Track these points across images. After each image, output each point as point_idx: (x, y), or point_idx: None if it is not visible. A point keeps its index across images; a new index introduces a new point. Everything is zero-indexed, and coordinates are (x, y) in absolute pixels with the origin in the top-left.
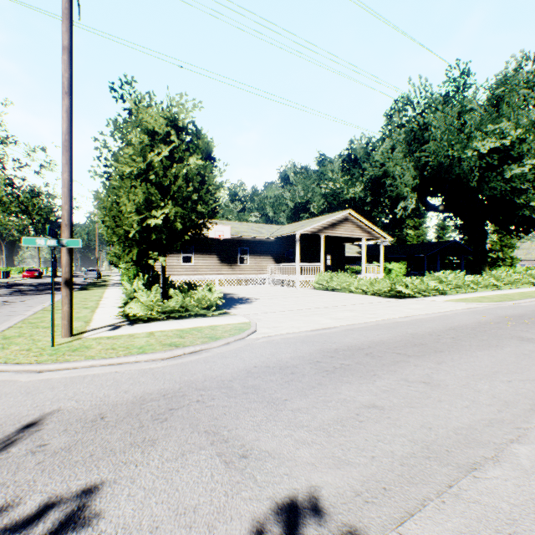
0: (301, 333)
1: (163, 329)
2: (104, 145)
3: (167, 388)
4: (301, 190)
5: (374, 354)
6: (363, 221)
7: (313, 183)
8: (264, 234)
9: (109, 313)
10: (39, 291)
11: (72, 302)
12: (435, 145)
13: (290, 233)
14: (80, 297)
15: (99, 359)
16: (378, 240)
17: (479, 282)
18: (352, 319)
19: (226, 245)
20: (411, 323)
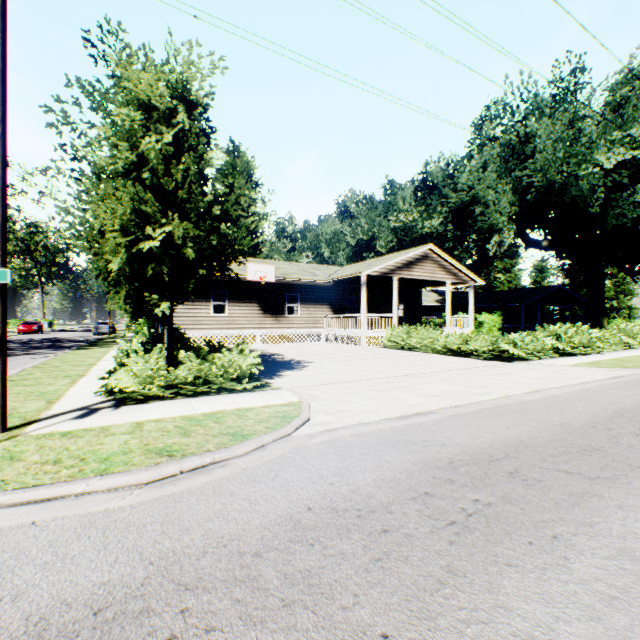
0: (382, 425)
1: (161, 417)
2: (64, 120)
3: (115, 581)
4: (364, 223)
5: (525, 473)
6: (447, 260)
7: (378, 215)
8: (319, 276)
9: (94, 385)
10: (25, 350)
11: (5, 374)
12: (544, 158)
13: (353, 275)
14: (71, 359)
15: (12, 492)
16: (465, 284)
17: (606, 338)
18: (454, 397)
19: (269, 290)
20: (548, 405)
